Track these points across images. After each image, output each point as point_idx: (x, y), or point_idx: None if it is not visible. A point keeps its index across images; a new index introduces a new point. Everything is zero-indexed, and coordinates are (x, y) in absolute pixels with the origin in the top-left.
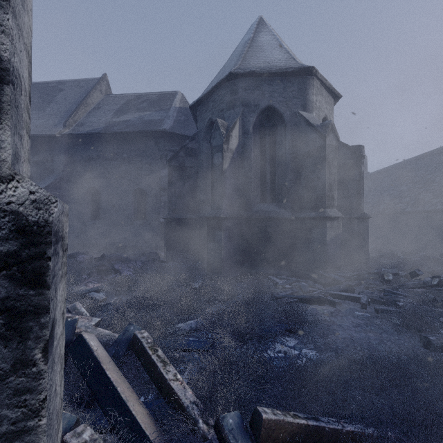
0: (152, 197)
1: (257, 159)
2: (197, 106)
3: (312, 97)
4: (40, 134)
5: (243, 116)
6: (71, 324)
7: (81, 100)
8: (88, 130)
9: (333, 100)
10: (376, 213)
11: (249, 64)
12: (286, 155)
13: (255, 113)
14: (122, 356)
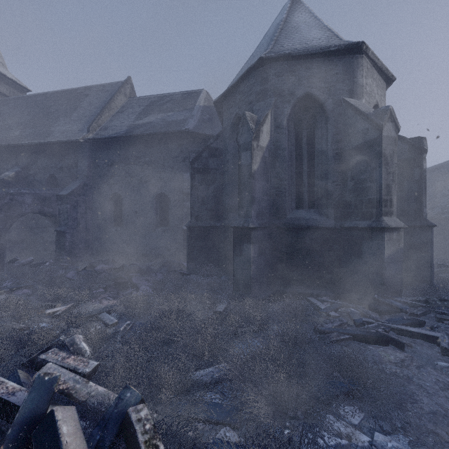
0: (175, 202)
1: (292, 158)
2: (222, 101)
3: (361, 80)
4: (65, 140)
5: (276, 108)
6: (48, 385)
7: (105, 104)
8: (110, 134)
9: (385, 84)
10: (429, 217)
11: (282, 47)
12: (328, 151)
13: (290, 103)
14: (108, 447)
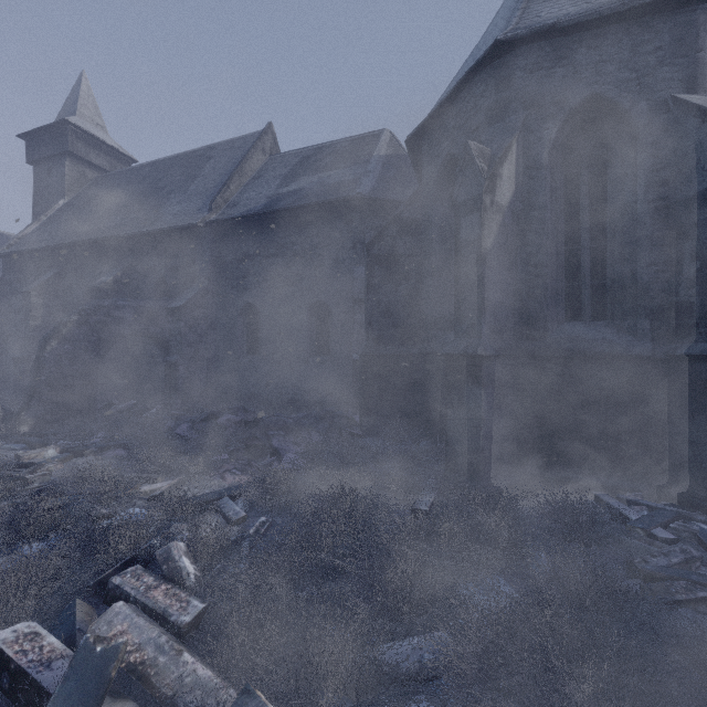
0: (340, 316)
1: (559, 224)
2: (421, 136)
3: None
4: (178, 225)
5: (527, 131)
6: (101, 665)
7: (235, 167)
8: (242, 212)
9: None
10: None
11: (538, 17)
12: (637, 206)
13: (556, 119)
14: None
